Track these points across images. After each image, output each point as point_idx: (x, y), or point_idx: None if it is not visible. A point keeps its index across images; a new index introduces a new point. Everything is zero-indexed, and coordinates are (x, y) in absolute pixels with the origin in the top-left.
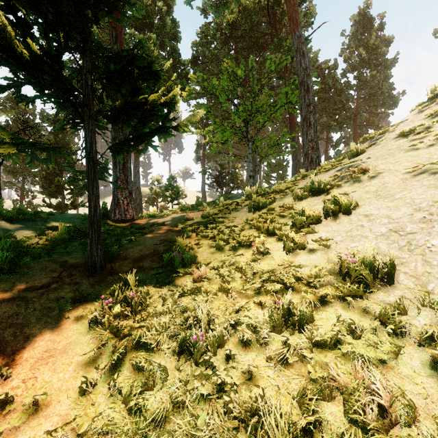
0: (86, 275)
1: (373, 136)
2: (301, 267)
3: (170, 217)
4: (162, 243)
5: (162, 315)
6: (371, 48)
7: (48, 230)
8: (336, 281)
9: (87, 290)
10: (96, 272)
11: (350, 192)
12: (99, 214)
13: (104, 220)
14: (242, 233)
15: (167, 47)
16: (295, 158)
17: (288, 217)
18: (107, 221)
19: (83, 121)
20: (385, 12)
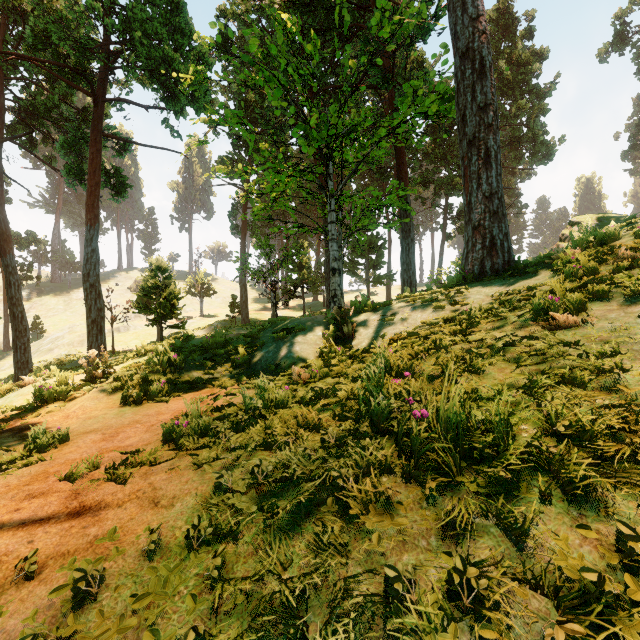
0: None
1: None
2: None
3: None
4: None
5: None
6: (517, 64)
7: None
8: None
9: None
10: None
11: None
12: None
13: None
14: None
15: None
16: (407, 235)
17: None
18: None
19: None
20: (535, 10)
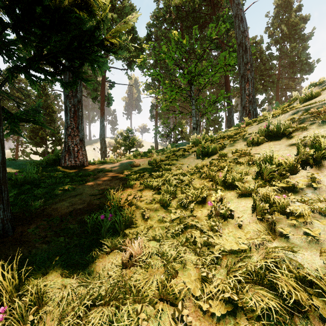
0: None
1: (322, 81)
2: (296, 250)
3: (118, 164)
4: (100, 194)
5: None
6: (291, 25)
7: None
8: None
9: None
10: None
11: None
12: (1, 162)
13: (54, 166)
14: (192, 183)
15: None
16: (229, 114)
17: (246, 164)
18: (57, 167)
19: None
20: None
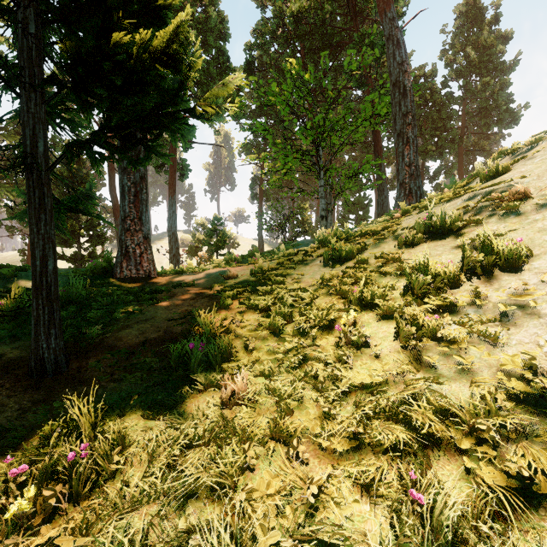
0: (23, 386)
1: (516, 148)
2: (442, 382)
3: (204, 274)
4: (182, 318)
5: (132, 514)
6: (483, 48)
7: (4, 295)
8: (540, 429)
9: (6, 425)
10: (46, 379)
11: (507, 232)
12: (53, 271)
13: (105, 278)
14: (315, 301)
15: (212, 49)
16: (381, 193)
17: (393, 275)
18: (110, 279)
19: (18, 97)
20: None
